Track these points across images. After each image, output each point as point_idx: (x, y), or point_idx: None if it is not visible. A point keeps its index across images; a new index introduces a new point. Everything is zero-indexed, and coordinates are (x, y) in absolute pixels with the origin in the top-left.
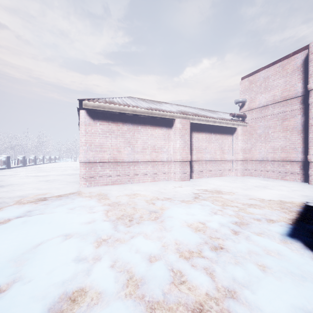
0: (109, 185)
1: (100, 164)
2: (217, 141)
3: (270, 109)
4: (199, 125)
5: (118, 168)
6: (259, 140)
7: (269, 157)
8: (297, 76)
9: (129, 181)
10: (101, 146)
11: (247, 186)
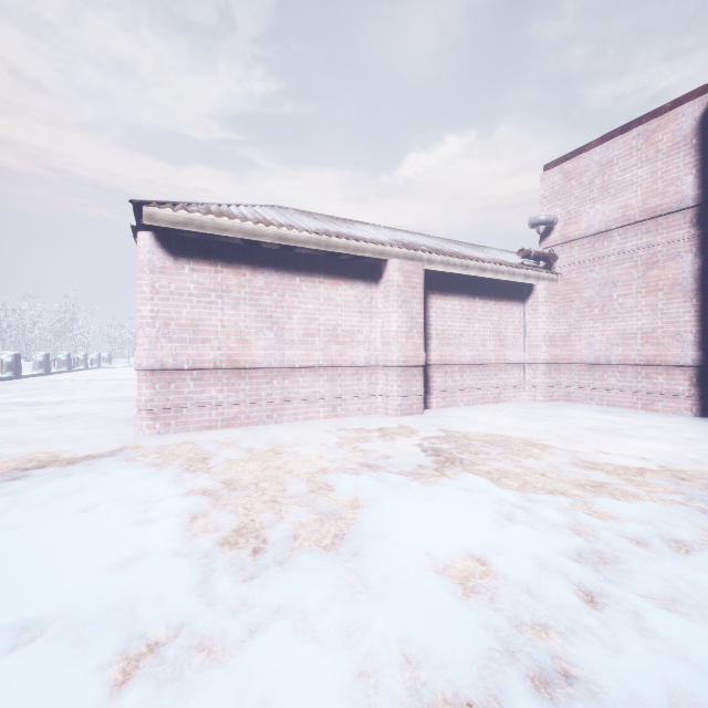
0: (218, 428)
1: (193, 373)
2: (488, 317)
3: (616, 241)
4: (446, 277)
5: (241, 384)
6: (588, 314)
7: (612, 355)
8: (683, 159)
9: (270, 417)
10: (195, 327)
11: (568, 429)
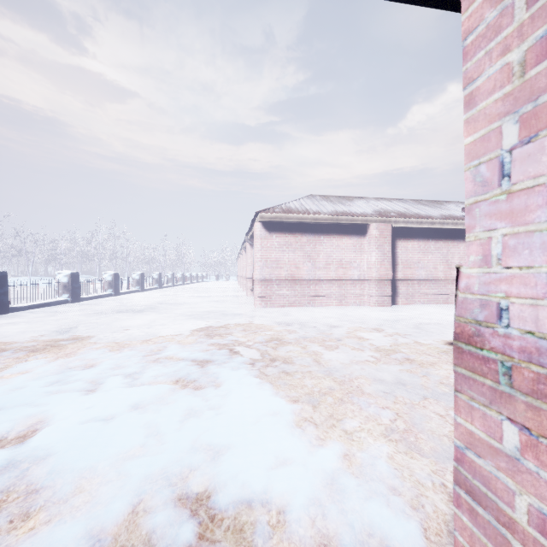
0: (286, 306)
1: (276, 282)
2: (438, 251)
3: None
4: (408, 229)
5: (296, 287)
6: None
7: None
8: None
9: (309, 303)
10: (277, 262)
11: None
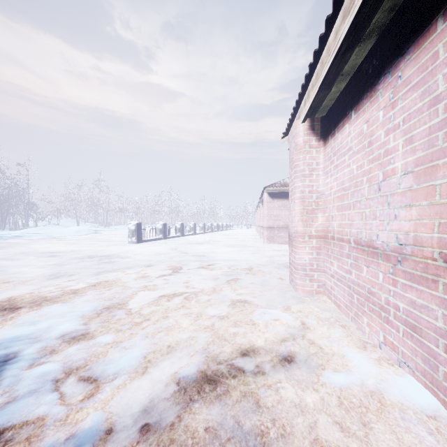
0: (283, 244)
1: (277, 228)
2: None
3: None
4: None
5: None
6: None
7: None
8: None
9: None
10: (277, 216)
11: None
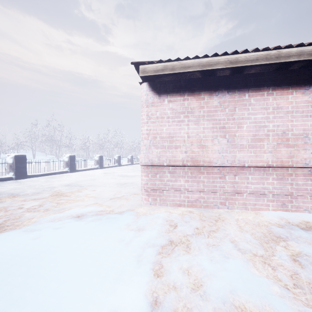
0: (185, 206)
1: (169, 168)
2: None
3: None
4: None
5: (201, 177)
6: None
7: None
8: None
9: (222, 203)
10: (171, 138)
11: None
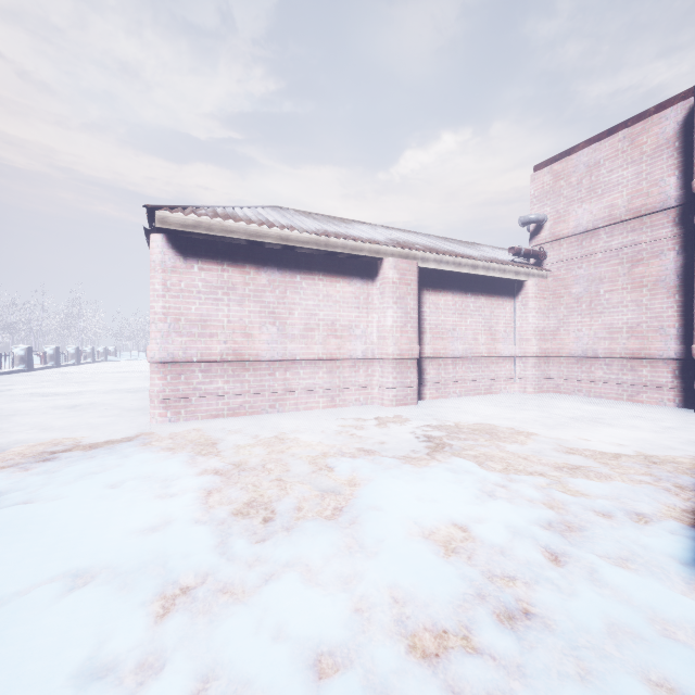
0: (224, 416)
1: (201, 365)
2: (480, 312)
3: (603, 239)
4: (439, 274)
5: (246, 376)
6: (576, 309)
7: (599, 349)
8: (666, 161)
9: (272, 406)
10: (204, 322)
11: (554, 418)
